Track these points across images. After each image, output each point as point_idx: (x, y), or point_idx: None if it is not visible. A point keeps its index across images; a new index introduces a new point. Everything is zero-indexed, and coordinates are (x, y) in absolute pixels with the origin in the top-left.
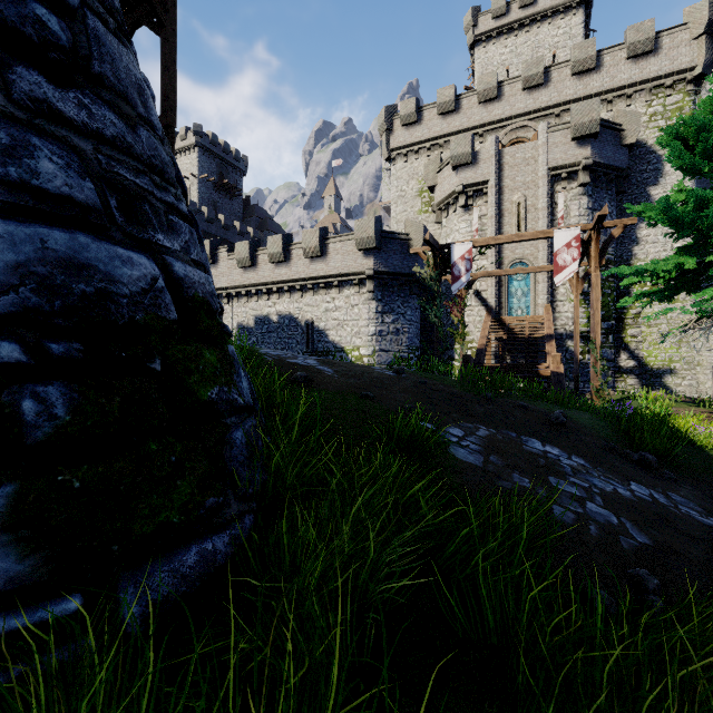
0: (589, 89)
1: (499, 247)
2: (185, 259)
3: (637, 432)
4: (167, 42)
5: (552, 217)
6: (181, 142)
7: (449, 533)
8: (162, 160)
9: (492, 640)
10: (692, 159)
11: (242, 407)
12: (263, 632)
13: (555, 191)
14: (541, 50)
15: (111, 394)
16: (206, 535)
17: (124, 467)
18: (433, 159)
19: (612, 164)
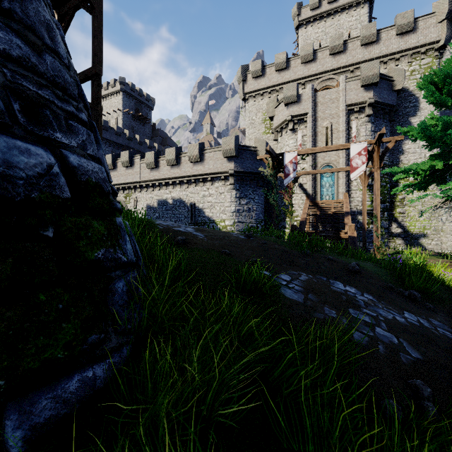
0: (372, 55)
1: (314, 156)
2: (81, 153)
3: (407, 276)
4: (96, 19)
5: (348, 136)
6: (111, 88)
7: (278, 355)
8: (64, 80)
9: (310, 449)
10: (440, 97)
11: (126, 263)
12: (124, 449)
13: (350, 119)
14: (341, 30)
15: (4, 256)
16: (88, 364)
17: (13, 315)
18: (272, 99)
19: (386, 102)
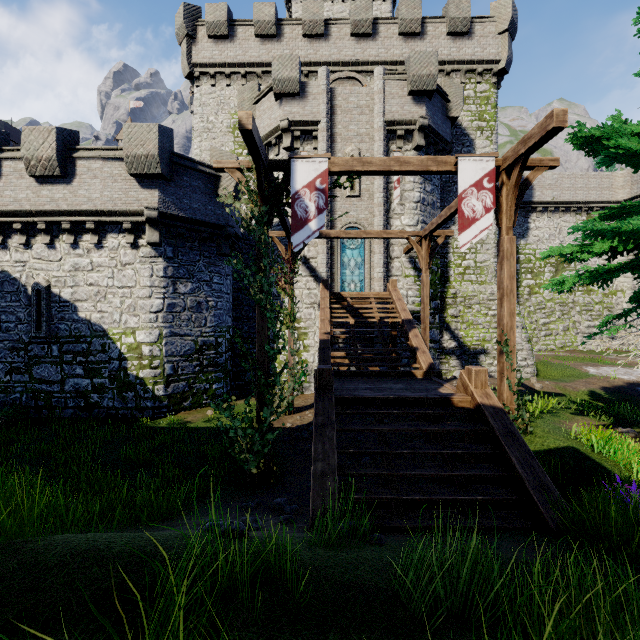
0: None
1: (331, 206)
2: None
3: None
4: None
5: (387, 179)
6: None
7: None
8: None
9: None
10: None
11: None
12: None
13: (390, 149)
14: None
15: None
16: None
17: None
18: (250, 85)
19: (441, 133)
